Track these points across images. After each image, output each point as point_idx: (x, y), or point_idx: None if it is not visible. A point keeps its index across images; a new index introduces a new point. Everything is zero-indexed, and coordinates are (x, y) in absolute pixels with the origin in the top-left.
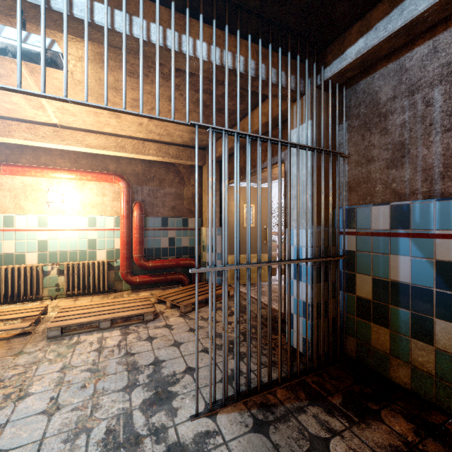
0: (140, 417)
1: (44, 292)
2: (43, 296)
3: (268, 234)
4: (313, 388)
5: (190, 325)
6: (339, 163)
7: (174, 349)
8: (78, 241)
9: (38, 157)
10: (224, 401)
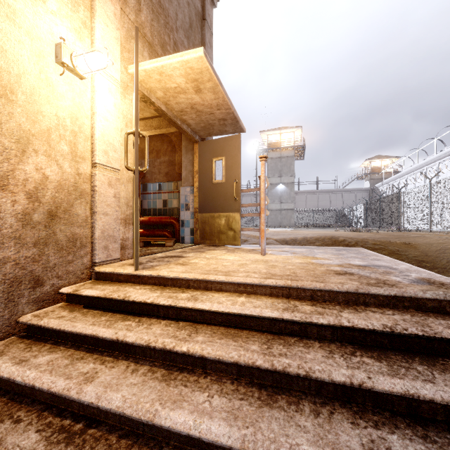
0: None
1: None
2: None
3: None
4: None
5: None
6: None
7: None
8: None
9: None
10: None
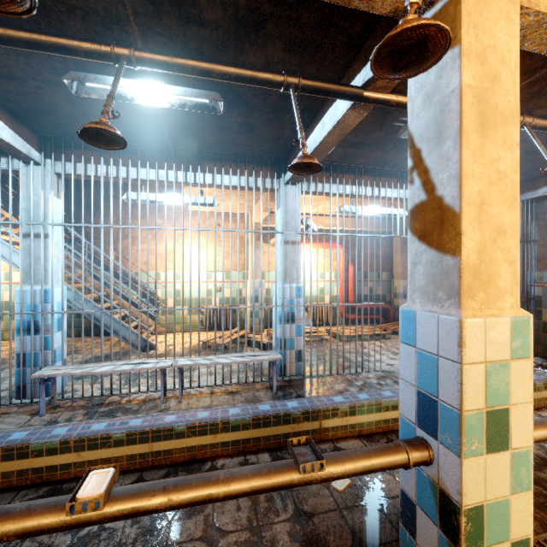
0: None
1: None
2: None
3: None
4: None
5: None
6: (531, 247)
7: None
8: (313, 289)
9: None
10: None
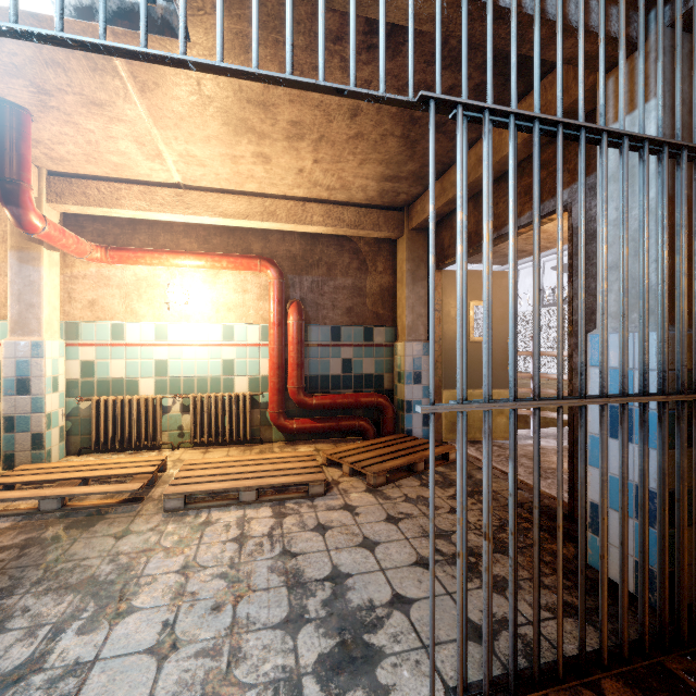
0: (317, 694)
1: (164, 437)
2: (162, 443)
3: (581, 335)
4: (694, 692)
5: (387, 510)
6: None
7: (365, 553)
8: (208, 363)
9: (155, 236)
10: (487, 691)
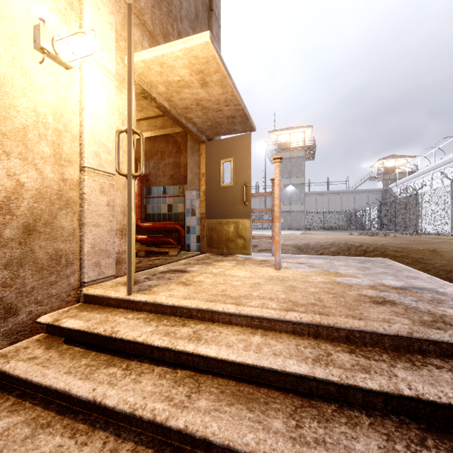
0: None
1: None
2: None
3: None
4: None
5: None
6: None
7: None
8: None
9: None
10: None
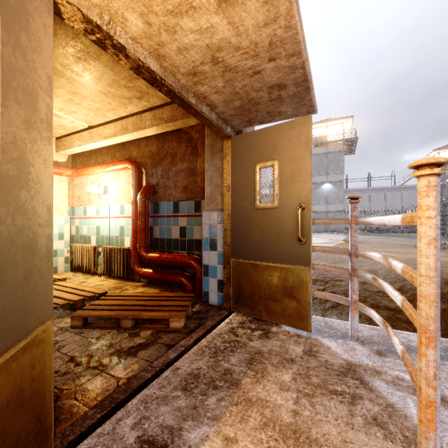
0: None
1: (99, 268)
2: (94, 271)
3: None
4: None
5: None
6: None
7: None
8: (114, 228)
9: (97, 158)
10: None
